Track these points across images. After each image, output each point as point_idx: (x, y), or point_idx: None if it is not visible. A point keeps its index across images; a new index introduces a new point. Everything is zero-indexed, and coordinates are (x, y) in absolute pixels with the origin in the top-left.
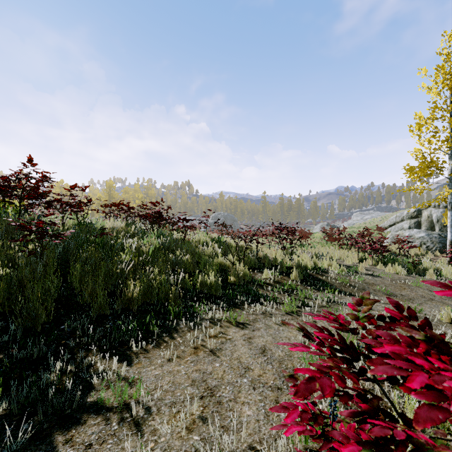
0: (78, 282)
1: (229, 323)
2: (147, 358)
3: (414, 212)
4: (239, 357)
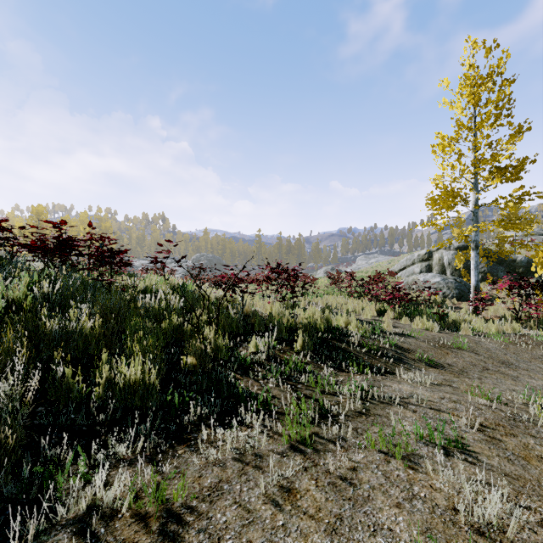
0: None
1: (140, 520)
2: None
3: (425, 255)
4: None
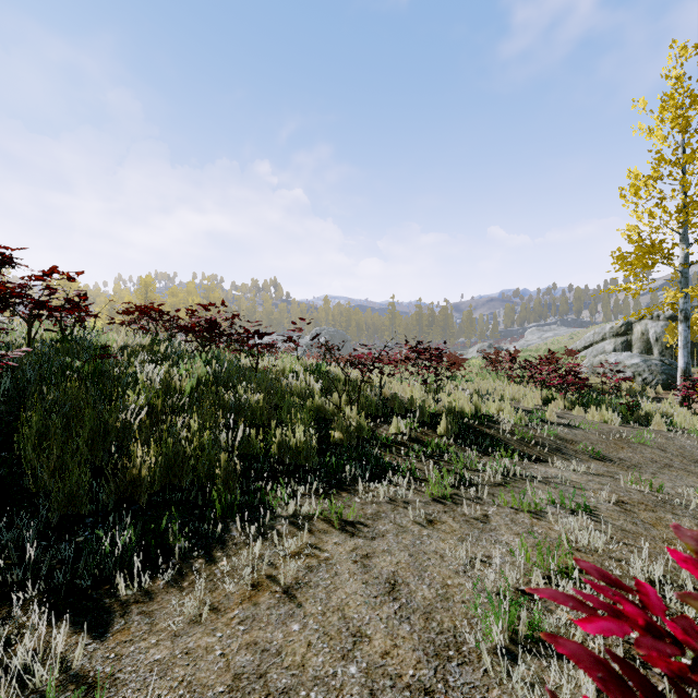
0: (33, 448)
1: (328, 523)
2: (145, 615)
3: (621, 327)
4: (343, 604)
